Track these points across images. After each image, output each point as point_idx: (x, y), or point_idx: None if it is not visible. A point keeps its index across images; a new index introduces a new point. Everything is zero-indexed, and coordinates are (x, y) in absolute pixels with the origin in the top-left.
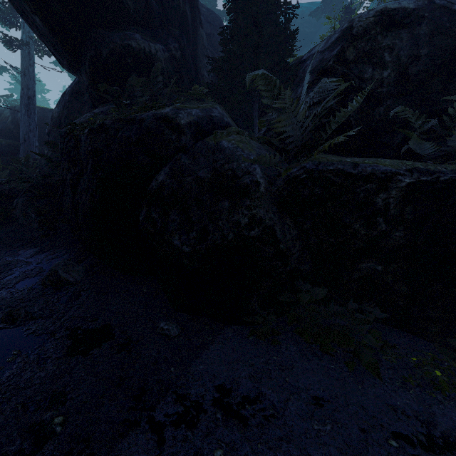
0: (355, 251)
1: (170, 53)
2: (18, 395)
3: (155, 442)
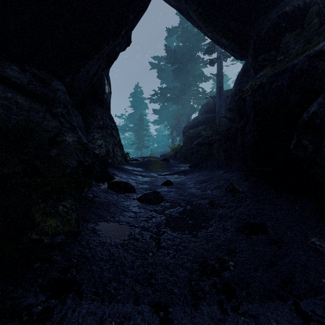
0: None
1: None
2: (214, 241)
3: (300, 323)
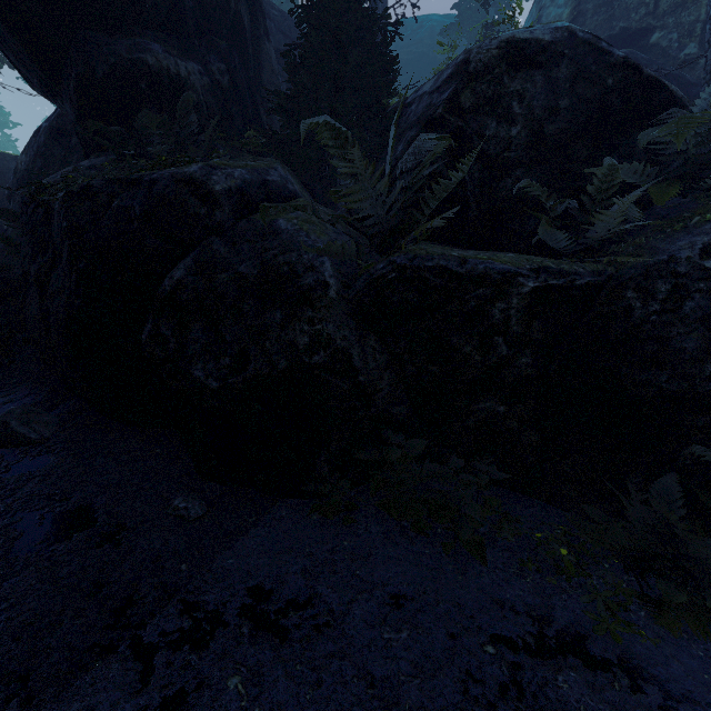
0: (468, 386)
1: (212, 78)
2: None
3: (138, 673)
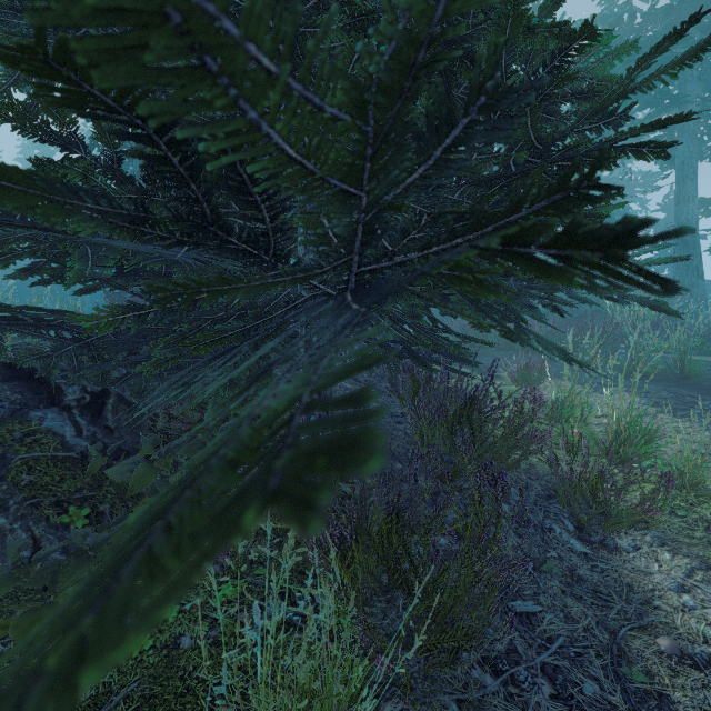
0: None
1: None
2: None
3: None
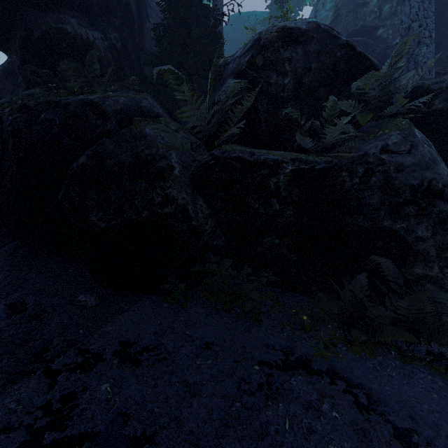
0: (258, 228)
1: (110, 43)
2: None
3: (47, 384)
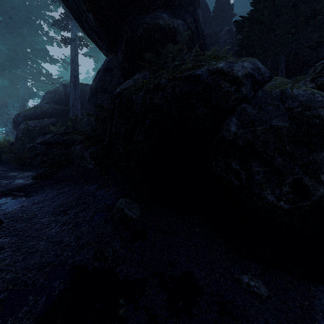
0: None
1: (187, 26)
2: None
3: None
